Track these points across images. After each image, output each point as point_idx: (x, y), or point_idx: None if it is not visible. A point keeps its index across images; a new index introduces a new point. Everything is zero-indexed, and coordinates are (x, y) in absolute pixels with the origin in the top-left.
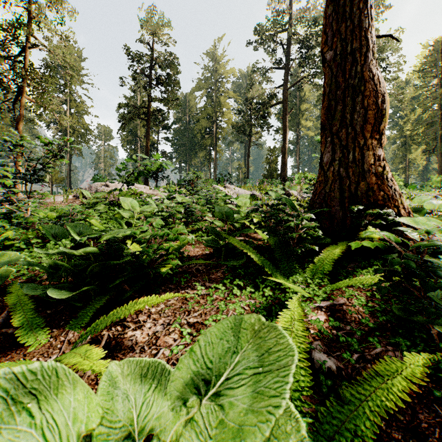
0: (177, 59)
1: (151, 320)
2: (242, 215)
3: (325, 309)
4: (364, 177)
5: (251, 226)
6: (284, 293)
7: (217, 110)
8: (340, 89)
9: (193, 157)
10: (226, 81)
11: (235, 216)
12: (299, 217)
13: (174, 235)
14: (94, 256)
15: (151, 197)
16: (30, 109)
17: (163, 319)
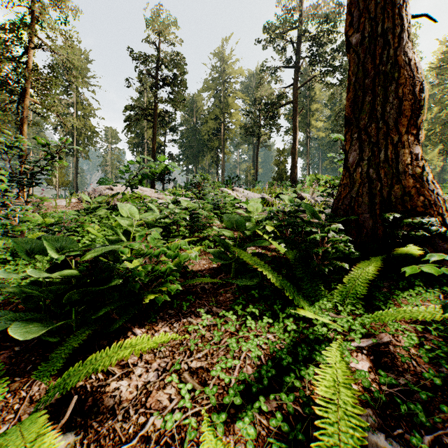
0: (184, 59)
1: (143, 363)
2: (253, 222)
3: (367, 351)
4: (399, 180)
5: (264, 235)
6: (309, 323)
7: (225, 111)
8: (368, 77)
9: (200, 159)
10: (234, 82)
11: (246, 225)
12: (324, 228)
13: (173, 252)
14: (76, 278)
15: (155, 201)
16: (34, 111)
17: (158, 361)
